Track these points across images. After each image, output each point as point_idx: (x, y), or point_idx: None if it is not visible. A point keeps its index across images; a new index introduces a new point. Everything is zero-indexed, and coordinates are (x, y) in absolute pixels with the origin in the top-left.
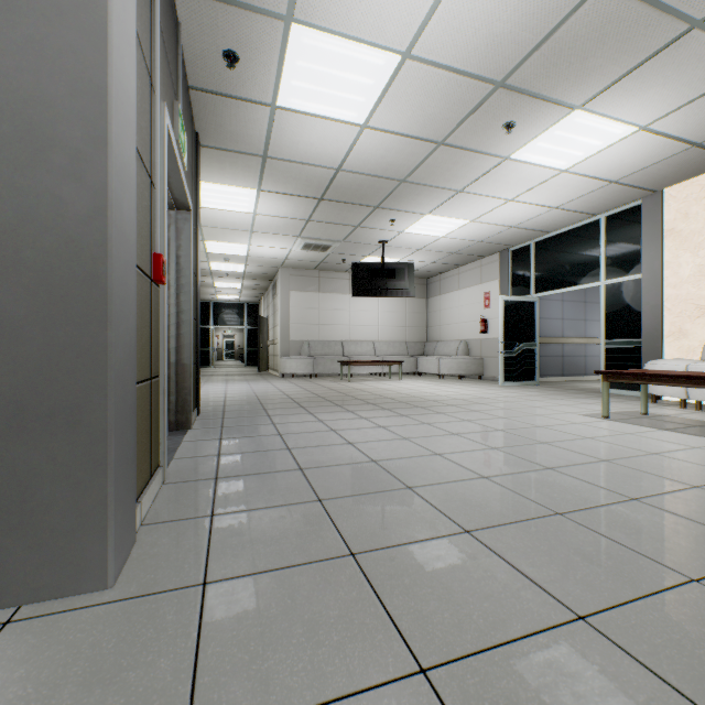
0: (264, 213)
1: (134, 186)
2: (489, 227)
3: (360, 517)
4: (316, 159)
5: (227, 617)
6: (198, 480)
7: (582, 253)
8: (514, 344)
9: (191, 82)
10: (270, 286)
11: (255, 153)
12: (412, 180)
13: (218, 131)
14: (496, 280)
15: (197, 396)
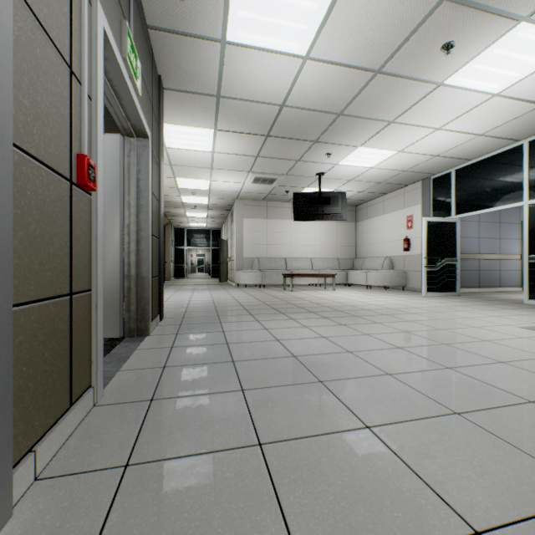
0: (221, 151)
1: (5, 37)
2: (415, 157)
3: (312, 483)
4: (263, 96)
5: None
6: (132, 402)
7: (503, 177)
8: (437, 259)
9: (148, 20)
10: (228, 215)
11: (209, 93)
12: (348, 112)
13: (177, 72)
14: (418, 204)
15: (159, 304)
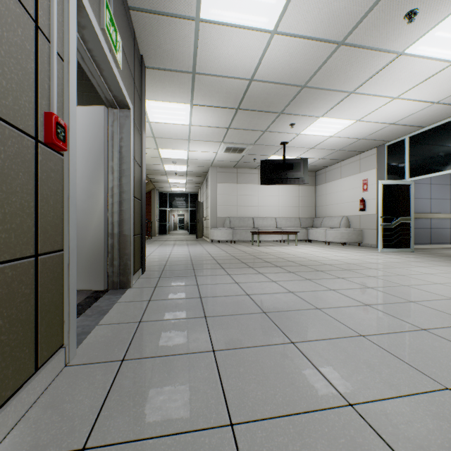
0: (197, 124)
1: None
2: (371, 125)
3: None
4: (233, 71)
5: None
6: (103, 363)
7: None
8: (392, 218)
9: (129, 2)
10: (204, 181)
11: (186, 70)
12: (311, 84)
13: (157, 52)
14: (373, 169)
15: (141, 259)
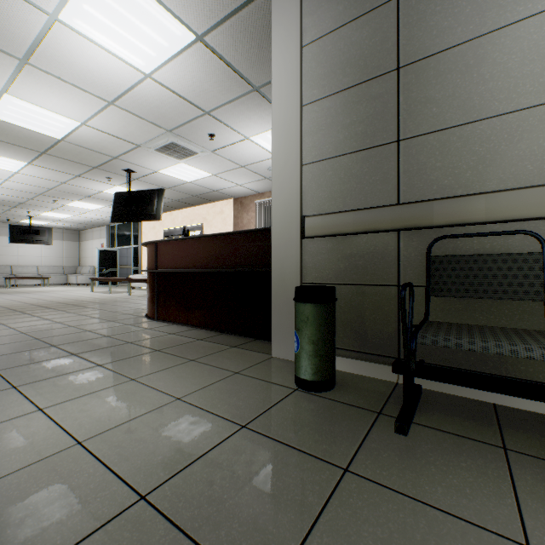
0: None
1: None
2: (87, 218)
3: None
4: None
5: None
6: None
7: (128, 234)
8: (106, 268)
9: None
10: None
11: None
12: (27, 204)
13: None
14: (106, 238)
15: None
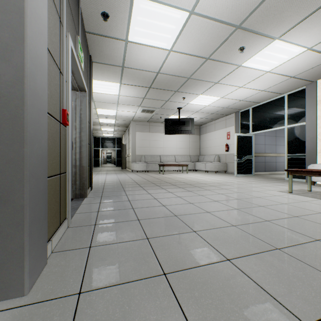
0: (123, 94)
1: (46, 70)
2: (230, 100)
3: (169, 249)
4: (147, 67)
5: (89, 319)
6: (86, 226)
7: (275, 113)
8: (242, 156)
9: (86, 29)
10: (127, 130)
11: (118, 65)
12: (193, 77)
13: (100, 54)
14: (233, 126)
15: (90, 181)
